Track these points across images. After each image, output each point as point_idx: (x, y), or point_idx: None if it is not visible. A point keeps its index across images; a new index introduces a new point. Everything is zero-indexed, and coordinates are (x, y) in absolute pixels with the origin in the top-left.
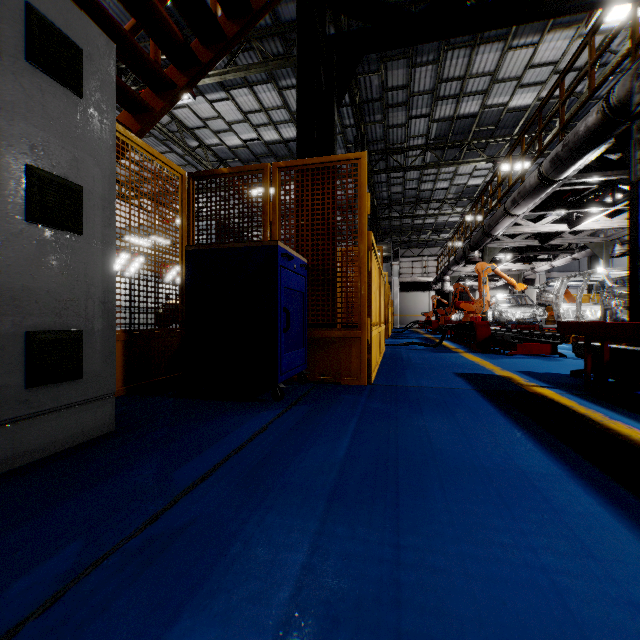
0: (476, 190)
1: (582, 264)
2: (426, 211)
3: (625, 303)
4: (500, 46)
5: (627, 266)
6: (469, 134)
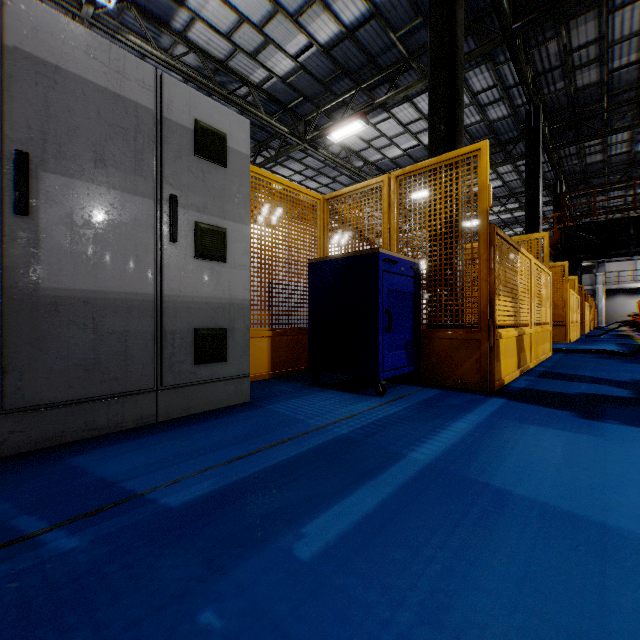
0: None
1: None
2: None
3: None
4: None
5: None
6: None
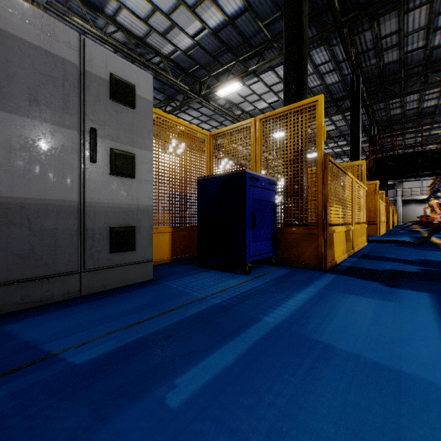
0: None
1: None
2: None
3: None
4: None
5: None
6: (439, 137)
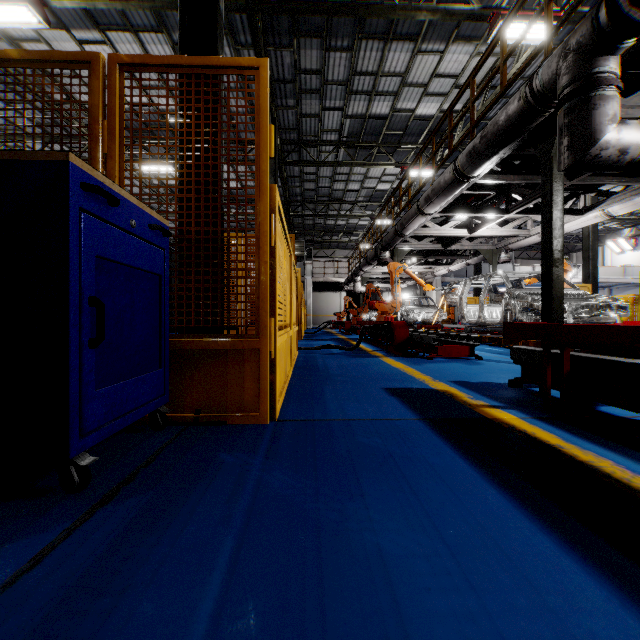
0: (384, 195)
1: (469, 271)
2: (338, 211)
3: (523, 304)
4: (411, 47)
5: (542, 265)
6: (380, 136)
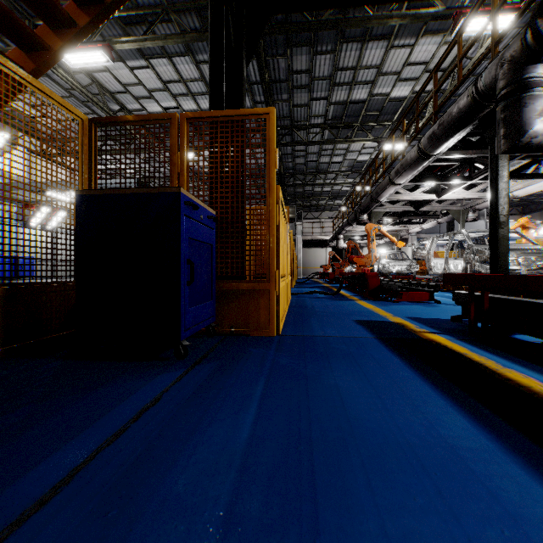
0: (364, 165)
1: (442, 228)
2: (324, 180)
3: (482, 258)
4: (385, 44)
5: (489, 227)
6: (359, 117)
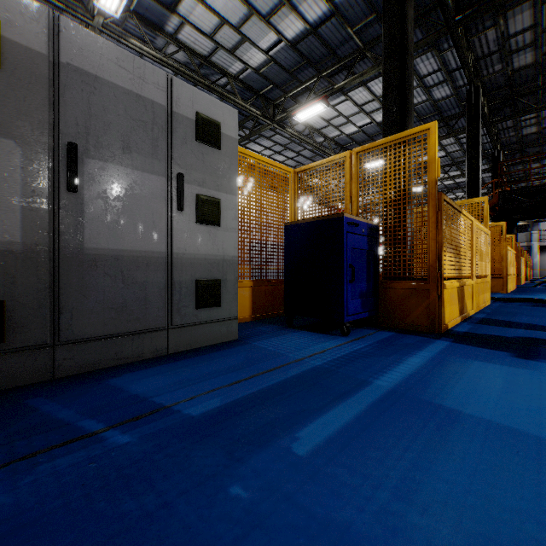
0: None
1: None
2: None
3: None
4: None
5: None
6: None
